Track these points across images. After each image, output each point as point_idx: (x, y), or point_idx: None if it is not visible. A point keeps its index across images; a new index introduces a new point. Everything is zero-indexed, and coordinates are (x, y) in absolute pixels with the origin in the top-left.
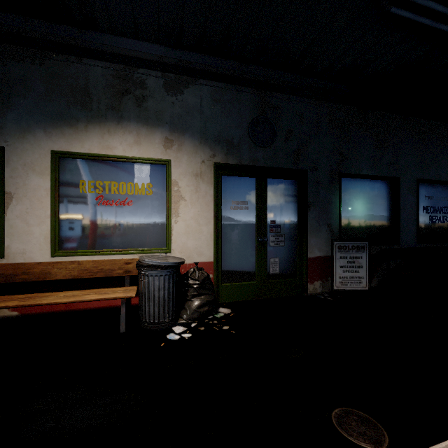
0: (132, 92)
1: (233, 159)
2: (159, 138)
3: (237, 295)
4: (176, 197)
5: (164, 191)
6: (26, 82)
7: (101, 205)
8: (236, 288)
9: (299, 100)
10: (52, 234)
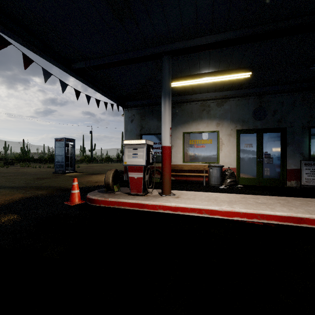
0: (205, 109)
1: (245, 127)
2: (215, 123)
3: (247, 182)
4: (220, 144)
5: (216, 142)
6: (176, 113)
7: (196, 147)
8: (246, 179)
9: (281, 95)
10: (183, 156)
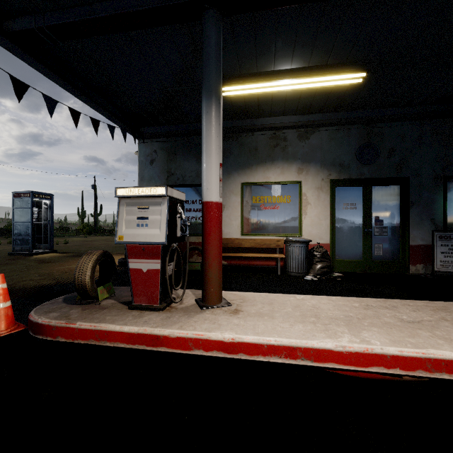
0: (279, 145)
1: (344, 175)
2: (295, 169)
3: (347, 268)
4: (304, 203)
5: (297, 200)
6: (230, 150)
7: (263, 209)
8: (346, 263)
9: (401, 124)
10: (241, 224)
